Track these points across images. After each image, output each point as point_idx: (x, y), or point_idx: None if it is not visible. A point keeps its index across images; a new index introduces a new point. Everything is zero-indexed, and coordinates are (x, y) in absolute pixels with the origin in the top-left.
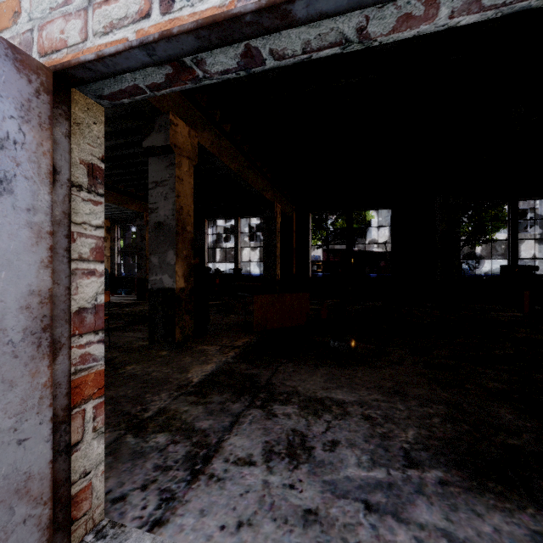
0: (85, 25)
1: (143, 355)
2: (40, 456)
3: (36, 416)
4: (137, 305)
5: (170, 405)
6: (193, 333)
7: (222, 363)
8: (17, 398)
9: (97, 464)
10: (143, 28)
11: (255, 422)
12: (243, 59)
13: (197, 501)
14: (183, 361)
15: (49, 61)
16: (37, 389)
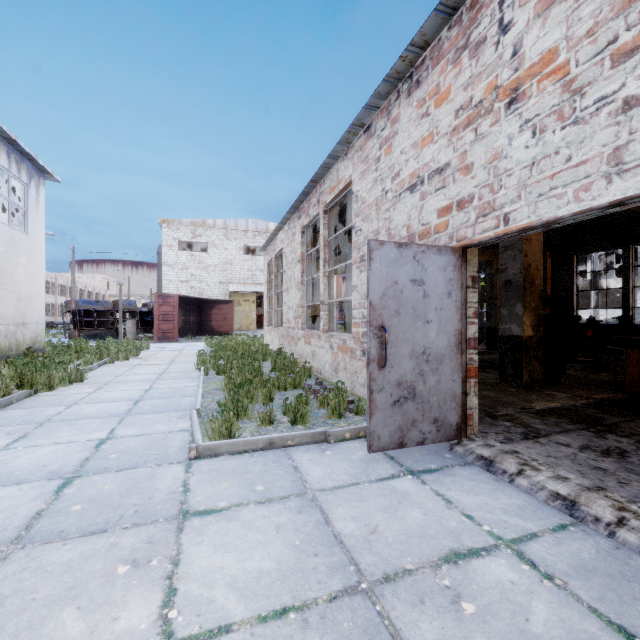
0: (474, 230)
1: (494, 388)
2: (458, 389)
3: (457, 374)
4: (486, 354)
5: (514, 414)
6: (543, 380)
7: (568, 405)
8: (452, 365)
9: (475, 408)
10: (497, 232)
11: (582, 436)
12: (543, 228)
13: (525, 444)
14: (529, 397)
15: (460, 244)
16: (457, 365)
